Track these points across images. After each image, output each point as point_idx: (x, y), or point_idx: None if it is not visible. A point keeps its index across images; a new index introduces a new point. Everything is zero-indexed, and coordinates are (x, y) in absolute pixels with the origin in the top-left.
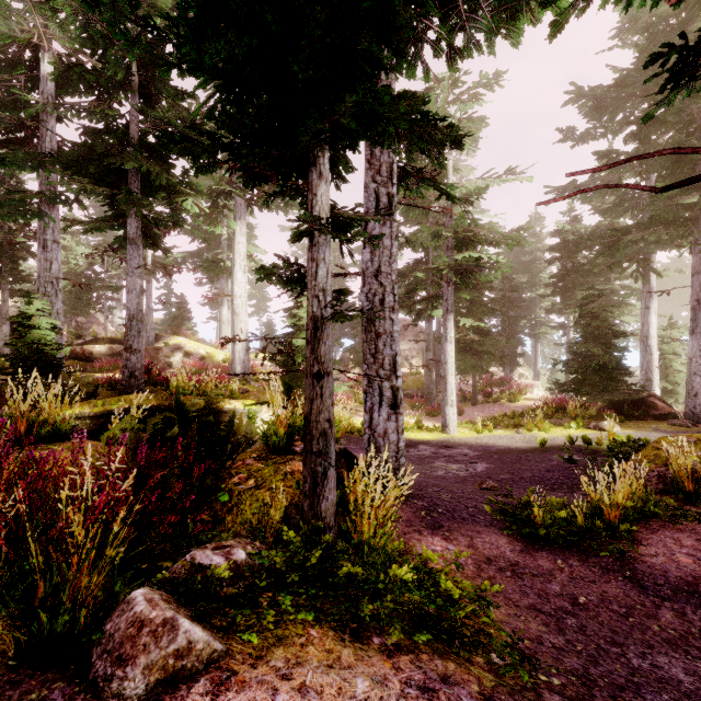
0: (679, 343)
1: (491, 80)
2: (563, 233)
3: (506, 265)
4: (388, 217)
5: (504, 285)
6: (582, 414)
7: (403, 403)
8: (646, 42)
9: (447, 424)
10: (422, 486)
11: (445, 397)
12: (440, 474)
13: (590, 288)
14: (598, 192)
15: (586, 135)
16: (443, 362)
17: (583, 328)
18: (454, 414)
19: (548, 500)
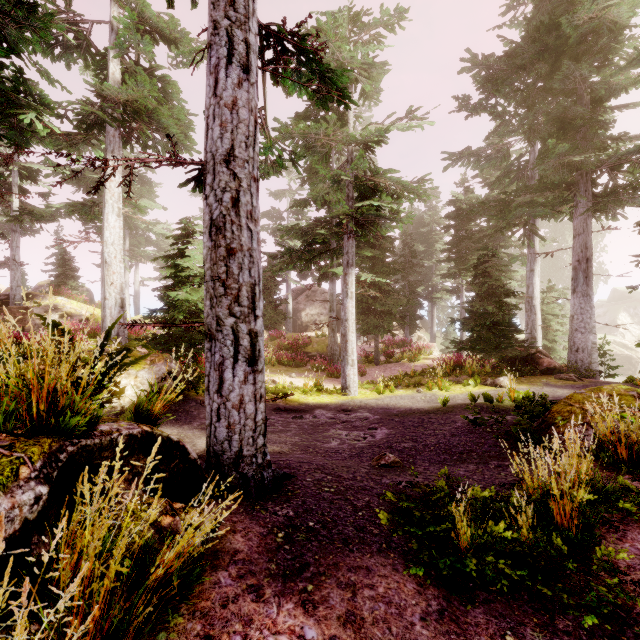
0: (556, 304)
1: (392, 18)
2: (457, 202)
3: (407, 216)
4: (243, 78)
5: (405, 251)
6: (478, 371)
7: (307, 365)
8: (536, 8)
9: (347, 385)
10: (299, 473)
11: (345, 356)
12: (333, 446)
13: (485, 248)
14: (489, 161)
15: (479, 106)
16: (343, 319)
17: (478, 286)
18: (354, 374)
19: (470, 493)
